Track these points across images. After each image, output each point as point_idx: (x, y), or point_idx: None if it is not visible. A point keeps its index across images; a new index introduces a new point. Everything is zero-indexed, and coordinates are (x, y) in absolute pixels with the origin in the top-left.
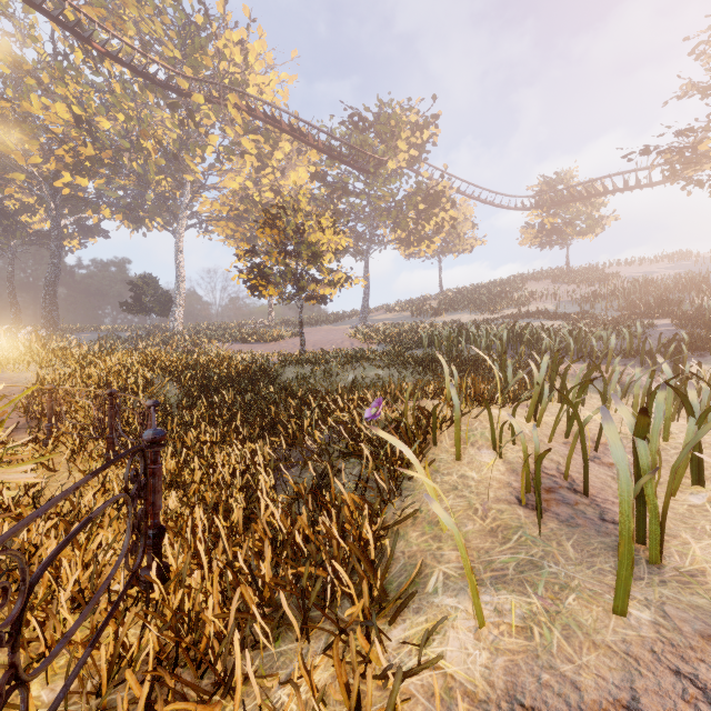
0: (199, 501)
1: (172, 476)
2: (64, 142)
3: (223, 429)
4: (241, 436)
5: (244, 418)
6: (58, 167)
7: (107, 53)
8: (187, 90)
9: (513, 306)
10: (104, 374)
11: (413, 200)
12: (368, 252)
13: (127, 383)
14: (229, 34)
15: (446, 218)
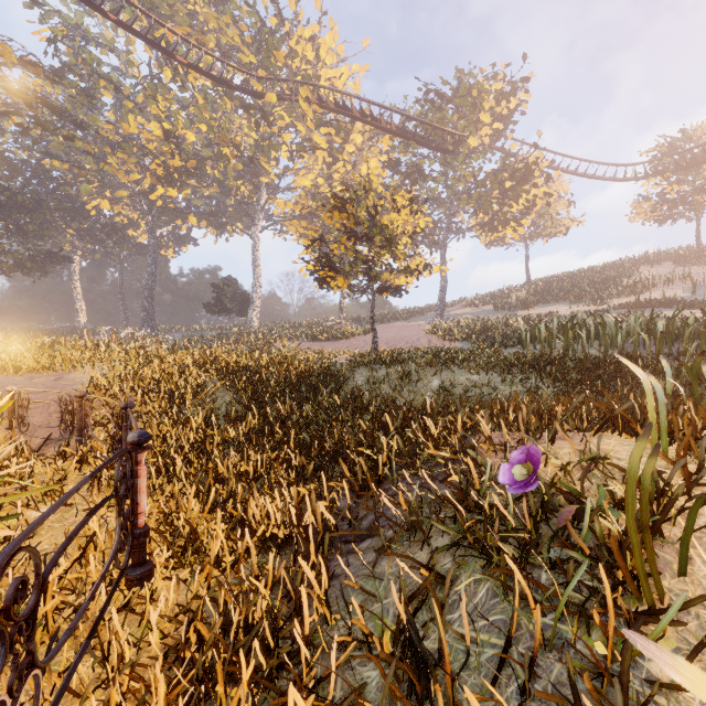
0: (190, 628)
1: (188, 534)
2: (157, 157)
3: (270, 456)
4: (293, 466)
5: (299, 439)
6: (153, 181)
7: (189, 65)
8: (260, 91)
9: (626, 293)
10: (157, 376)
11: (499, 178)
12: (445, 241)
13: (178, 387)
14: (301, 31)
15: (538, 194)
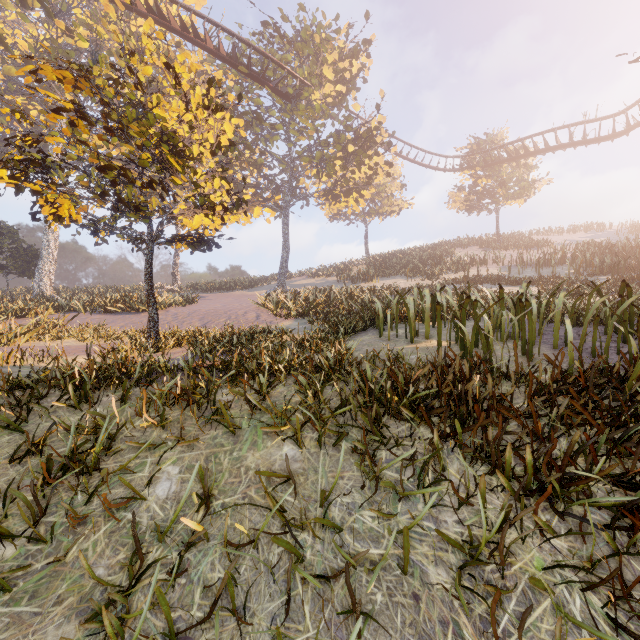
0: None
1: None
2: None
3: None
4: None
5: None
6: None
7: None
8: None
9: (453, 270)
10: None
11: (342, 138)
12: (287, 204)
13: None
14: None
15: (380, 163)
